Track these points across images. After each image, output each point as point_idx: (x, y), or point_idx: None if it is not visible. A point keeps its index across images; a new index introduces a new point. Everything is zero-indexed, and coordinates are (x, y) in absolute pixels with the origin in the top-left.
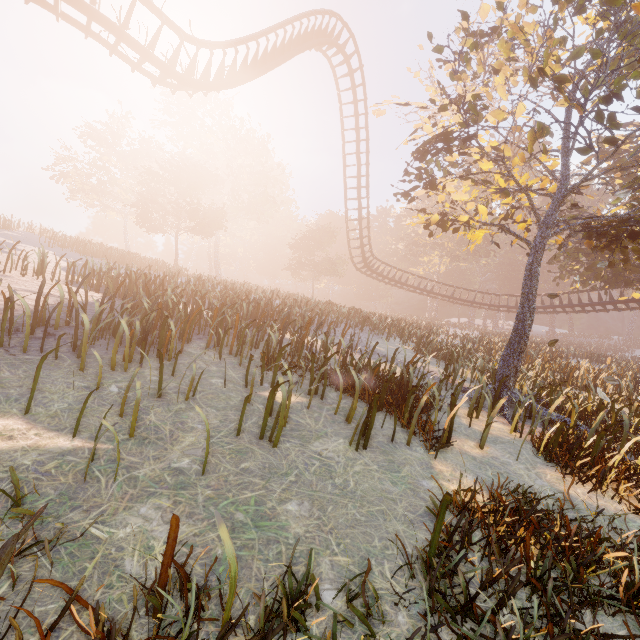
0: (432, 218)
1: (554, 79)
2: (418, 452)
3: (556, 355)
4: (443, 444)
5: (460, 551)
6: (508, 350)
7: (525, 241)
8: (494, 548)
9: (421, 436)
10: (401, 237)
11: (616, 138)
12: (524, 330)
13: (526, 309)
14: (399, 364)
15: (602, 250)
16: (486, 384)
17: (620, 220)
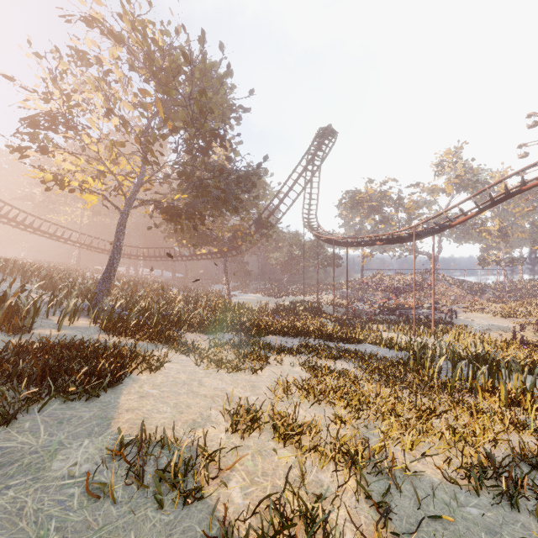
0: (46, 176)
1: (121, 118)
2: (0, 337)
3: (159, 287)
4: (25, 331)
5: (3, 357)
6: (103, 278)
7: (118, 208)
8: (31, 356)
9: (8, 330)
10: (37, 182)
11: (157, 163)
12: (114, 265)
13: (116, 252)
14: (10, 296)
15: (171, 222)
16: (77, 297)
17: (172, 206)
